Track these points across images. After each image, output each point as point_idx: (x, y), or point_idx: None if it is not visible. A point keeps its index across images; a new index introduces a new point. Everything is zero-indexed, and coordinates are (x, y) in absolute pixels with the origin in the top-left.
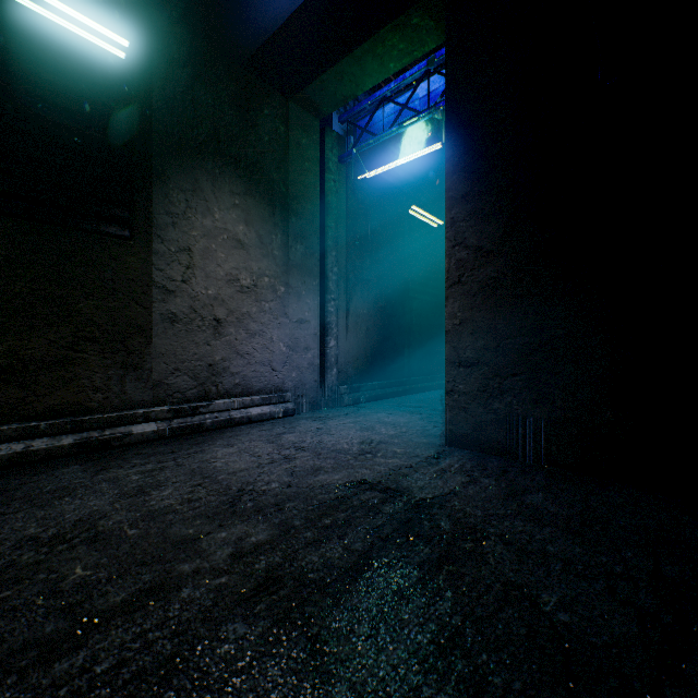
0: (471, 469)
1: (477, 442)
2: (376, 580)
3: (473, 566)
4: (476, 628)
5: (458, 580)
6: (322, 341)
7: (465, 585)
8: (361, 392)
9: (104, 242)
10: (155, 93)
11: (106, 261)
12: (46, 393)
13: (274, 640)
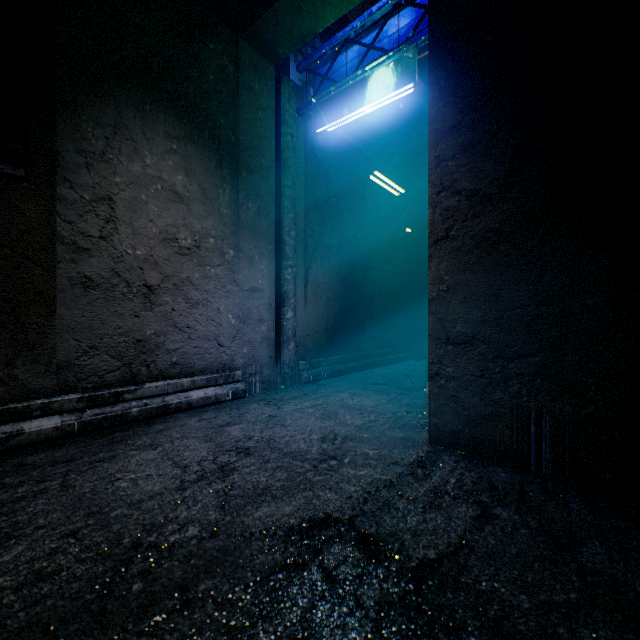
0: (475, 488)
1: (471, 441)
2: None
3: None
4: None
5: None
6: (278, 313)
7: None
8: (321, 367)
9: None
10: None
11: None
12: None
13: None
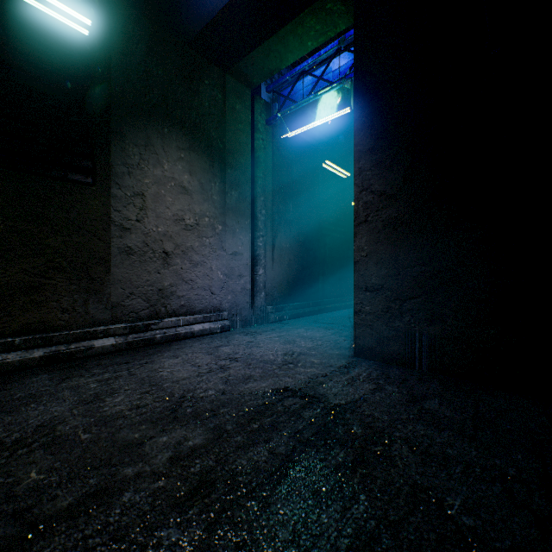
0: (377, 377)
1: (380, 354)
2: (298, 484)
3: (384, 469)
4: (389, 533)
5: (371, 483)
6: (252, 270)
7: (377, 488)
8: (284, 311)
9: (70, 187)
10: (113, 64)
11: (72, 203)
12: (20, 313)
13: (204, 547)
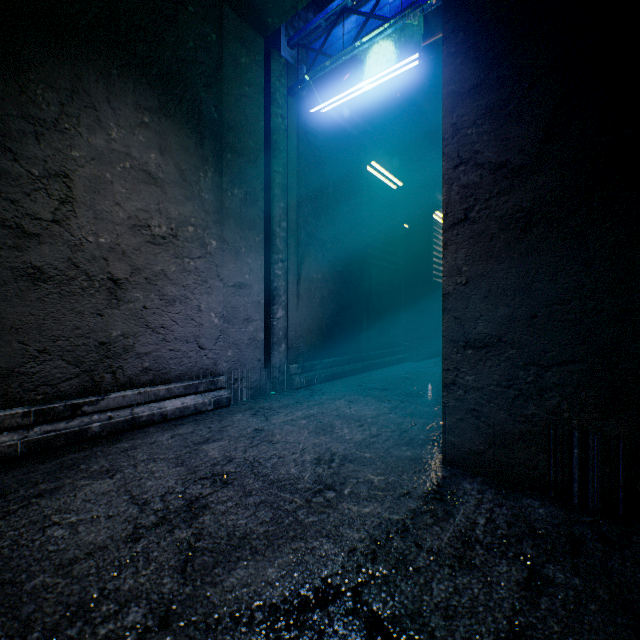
0: (512, 533)
1: (496, 464)
2: None
3: None
4: None
5: None
6: (267, 311)
7: None
8: (315, 371)
9: None
10: None
11: None
12: None
13: None
